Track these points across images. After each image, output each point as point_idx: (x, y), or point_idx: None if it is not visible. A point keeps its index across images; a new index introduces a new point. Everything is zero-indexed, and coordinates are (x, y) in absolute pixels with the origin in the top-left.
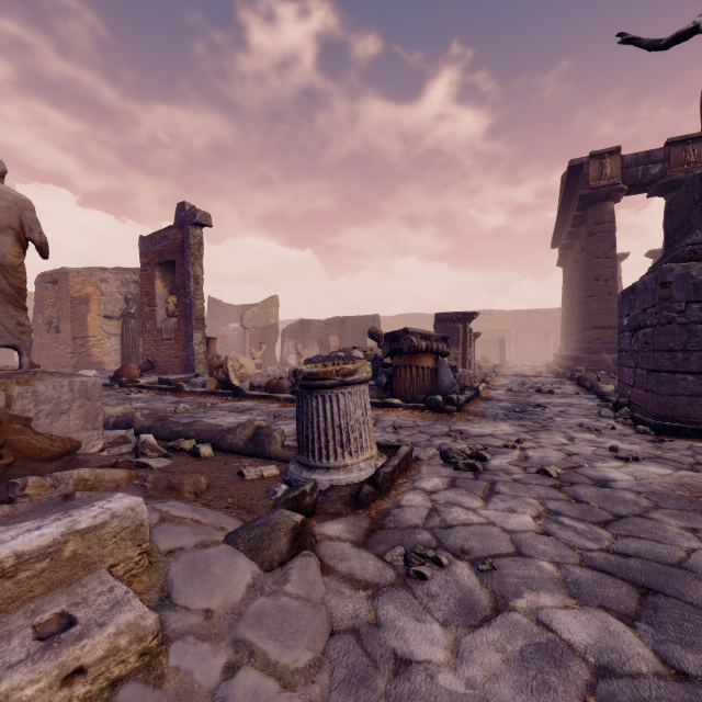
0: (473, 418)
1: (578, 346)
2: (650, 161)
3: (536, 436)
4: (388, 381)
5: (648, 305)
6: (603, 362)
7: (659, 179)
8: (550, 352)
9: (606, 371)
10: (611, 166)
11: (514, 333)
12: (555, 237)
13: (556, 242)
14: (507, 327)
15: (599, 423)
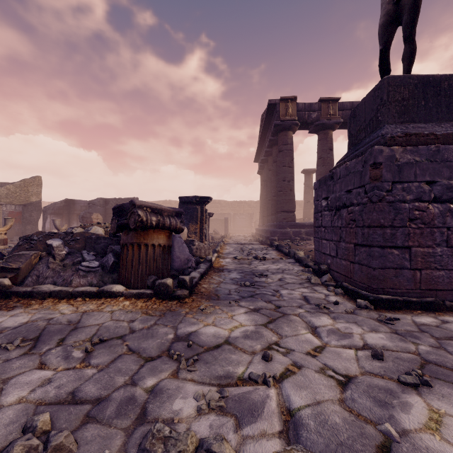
0: (206, 304)
1: (272, 223)
2: (312, 109)
3: (279, 331)
4: (117, 260)
5: (354, 186)
6: (288, 234)
7: (316, 121)
8: (252, 227)
9: (289, 239)
10: (292, 108)
11: (233, 215)
12: (257, 155)
13: (257, 159)
14: (228, 211)
15: (319, 295)
